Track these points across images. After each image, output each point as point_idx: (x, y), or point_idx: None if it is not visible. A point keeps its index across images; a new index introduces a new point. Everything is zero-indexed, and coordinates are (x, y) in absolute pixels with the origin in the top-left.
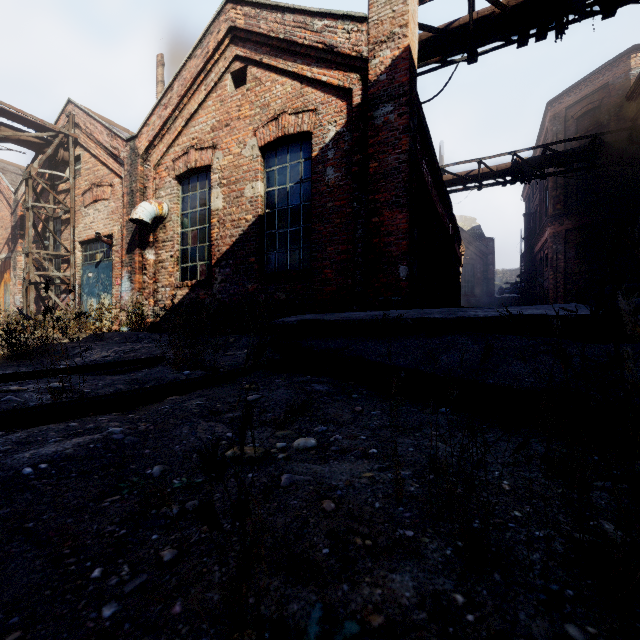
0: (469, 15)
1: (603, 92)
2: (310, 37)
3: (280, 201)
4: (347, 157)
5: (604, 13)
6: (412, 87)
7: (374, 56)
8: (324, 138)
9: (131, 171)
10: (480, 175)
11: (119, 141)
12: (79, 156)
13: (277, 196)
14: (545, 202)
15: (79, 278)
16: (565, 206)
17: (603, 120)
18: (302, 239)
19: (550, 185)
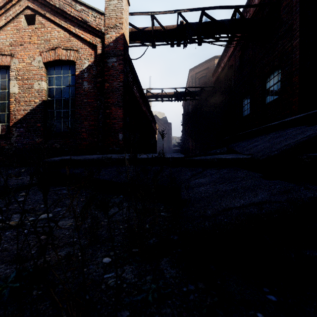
0: (151, 27)
1: (207, 70)
2: (74, 12)
3: (57, 94)
4: (94, 78)
5: (198, 43)
6: (125, 52)
7: (107, 33)
8: (82, 66)
9: None
10: (162, 95)
11: None
12: None
13: (55, 91)
14: (189, 110)
15: None
16: (195, 113)
17: (207, 81)
18: (70, 116)
19: (190, 103)
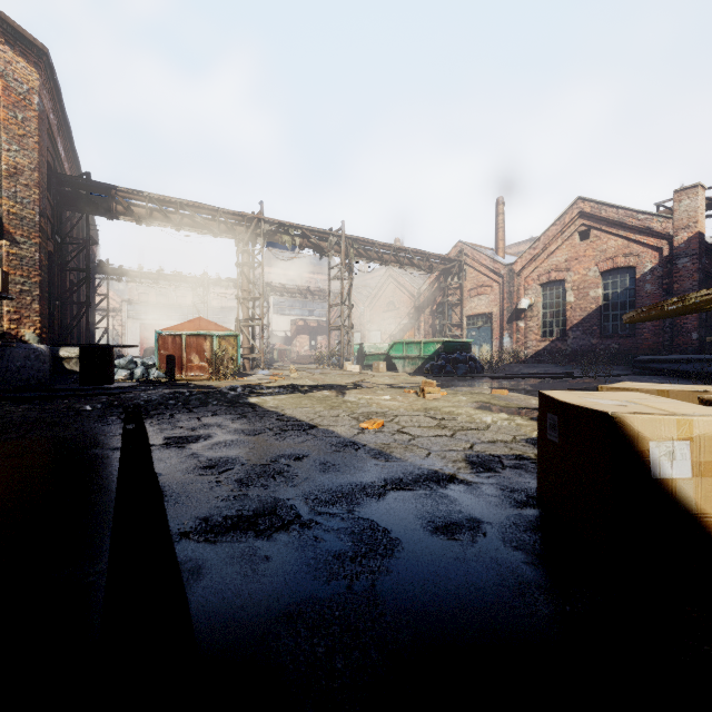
0: None
1: None
2: (635, 222)
3: (613, 298)
4: (659, 280)
5: None
6: (700, 247)
7: (676, 235)
8: (643, 269)
9: (509, 281)
10: None
11: (499, 265)
12: (464, 269)
13: (610, 296)
14: None
15: (465, 335)
16: None
17: None
18: None
19: None
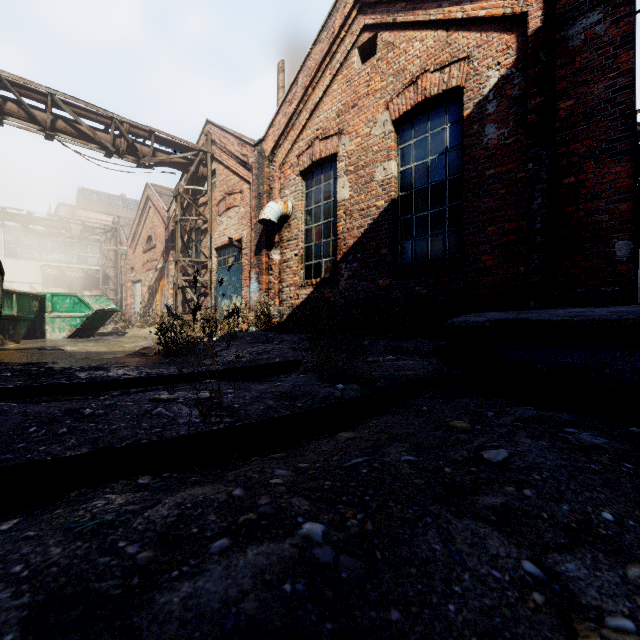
0: None
1: None
2: None
3: (418, 179)
4: (517, 105)
5: None
6: None
7: None
8: (481, 89)
9: (258, 174)
10: None
11: (248, 148)
12: (215, 170)
13: (414, 174)
14: None
15: (215, 282)
16: None
17: None
18: (448, 221)
19: None
